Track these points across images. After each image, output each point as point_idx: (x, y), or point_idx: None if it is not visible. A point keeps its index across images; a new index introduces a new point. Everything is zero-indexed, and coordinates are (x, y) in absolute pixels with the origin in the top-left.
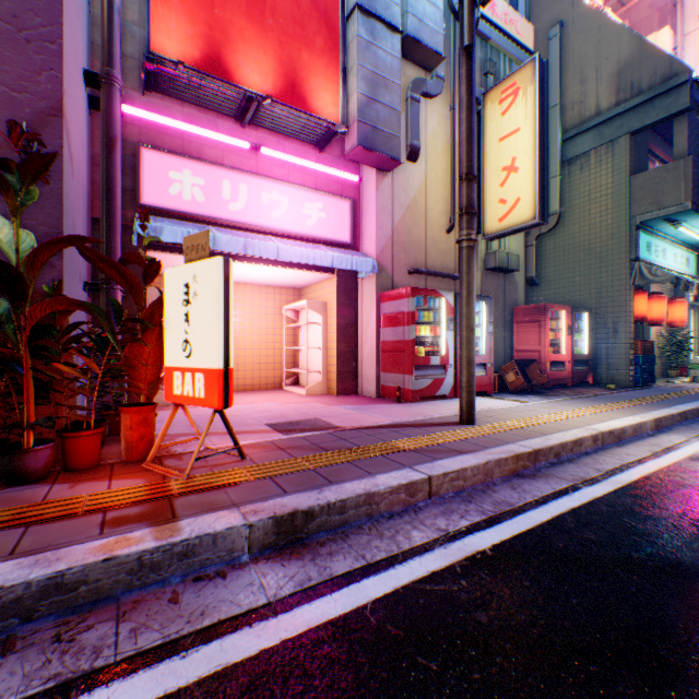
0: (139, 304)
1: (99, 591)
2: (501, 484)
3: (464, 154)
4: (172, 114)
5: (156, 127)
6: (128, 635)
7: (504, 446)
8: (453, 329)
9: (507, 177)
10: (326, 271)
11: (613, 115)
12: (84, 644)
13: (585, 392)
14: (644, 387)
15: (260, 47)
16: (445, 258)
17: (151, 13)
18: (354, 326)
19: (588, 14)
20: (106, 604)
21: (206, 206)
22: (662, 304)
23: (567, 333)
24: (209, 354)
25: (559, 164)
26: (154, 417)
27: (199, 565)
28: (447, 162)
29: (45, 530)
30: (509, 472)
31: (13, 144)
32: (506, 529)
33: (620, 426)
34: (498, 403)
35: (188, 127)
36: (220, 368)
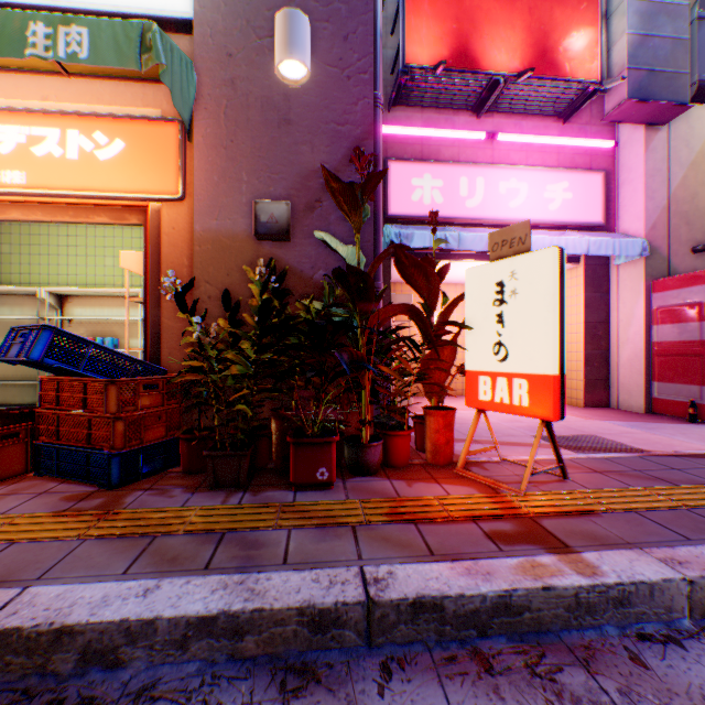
0: (431, 307)
1: (538, 621)
2: None
3: None
4: (411, 123)
5: (398, 139)
6: (620, 697)
7: None
8: None
9: None
10: (567, 261)
11: None
12: (573, 692)
13: None
14: None
15: (506, 23)
16: None
17: (404, 28)
18: (604, 324)
19: None
20: (549, 639)
21: (444, 208)
22: None
23: None
24: (535, 358)
25: None
26: (453, 422)
27: (632, 617)
28: None
29: (435, 531)
30: None
31: (358, 168)
32: None
33: None
34: None
35: (426, 131)
36: (553, 374)
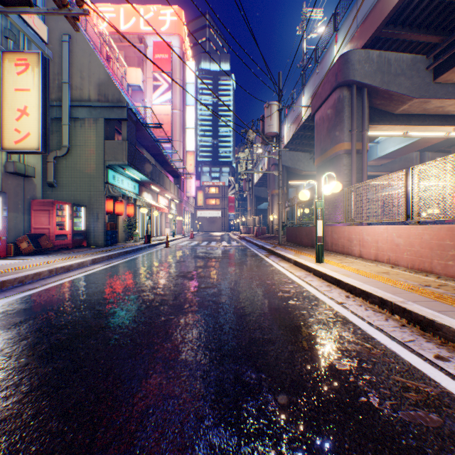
0: None
1: None
2: None
3: None
4: None
5: None
6: None
7: None
8: None
9: (22, 116)
10: None
11: (98, 105)
12: None
13: (78, 251)
14: (112, 246)
15: None
16: None
17: None
18: None
19: (86, 43)
20: None
21: None
22: (123, 206)
23: (71, 218)
24: None
25: (70, 118)
26: None
27: None
28: None
29: None
30: None
31: None
32: None
33: (71, 263)
34: (7, 262)
35: None
36: None
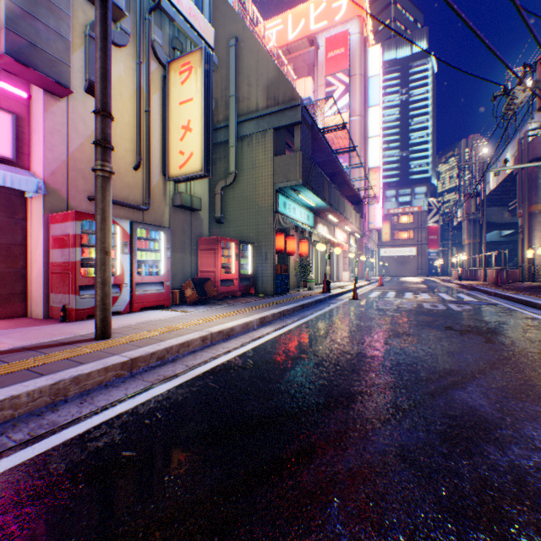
0: None
1: None
2: (75, 400)
3: (100, 91)
4: None
5: None
6: None
7: (105, 359)
8: (131, 252)
9: (185, 134)
10: None
11: (265, 113)
12: None
13: (243, 300)
14: (282, 294)
15: None
16: (133, 191)
17: None
18: (23, 246)
19: (253, 40)
20: None
21: None
22: (294, 242)
23: (236, 259)
24: None
25: (236, 138)
26: None
27: None
28: (135, 108)
29: None
30: (96, 385)
31: None
32: (8, 462)
33: (231, 326)
34: (165, 315)
35: None
36: None
